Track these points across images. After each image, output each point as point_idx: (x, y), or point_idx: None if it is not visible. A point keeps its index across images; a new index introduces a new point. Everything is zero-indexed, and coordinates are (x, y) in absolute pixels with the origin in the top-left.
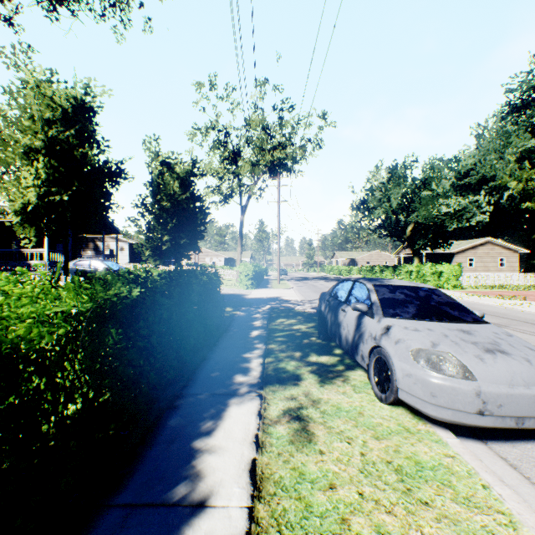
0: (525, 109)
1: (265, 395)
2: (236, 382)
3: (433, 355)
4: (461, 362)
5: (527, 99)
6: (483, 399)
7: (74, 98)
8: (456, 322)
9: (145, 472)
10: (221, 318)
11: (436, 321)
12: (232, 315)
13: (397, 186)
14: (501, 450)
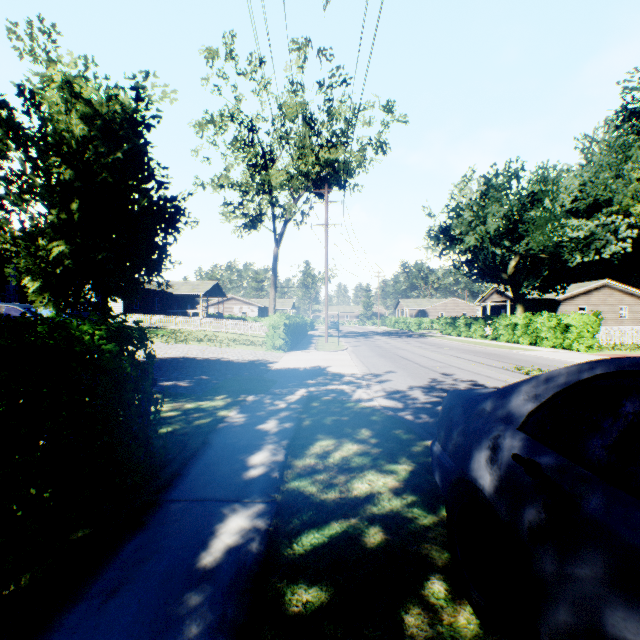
0: None
1: None
2: None
3: None
4: None
5: None
6: None
7: None
8: None
9: None
10: (142, 464)
11: None
12: (213, 424)
13: (496, 203)
14: None
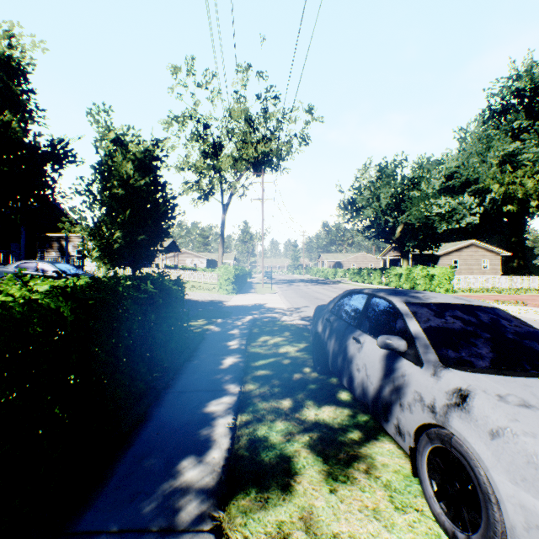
0: (505, 114)
1: (227, 531)
2: (180, 485)
3: None
4: None
5: (507, 103)
6: None
7: None
8: None
9: None
10: (185, 340)
11: (537, 374)
12: (204, 331)
13: (387, 185)
14: None
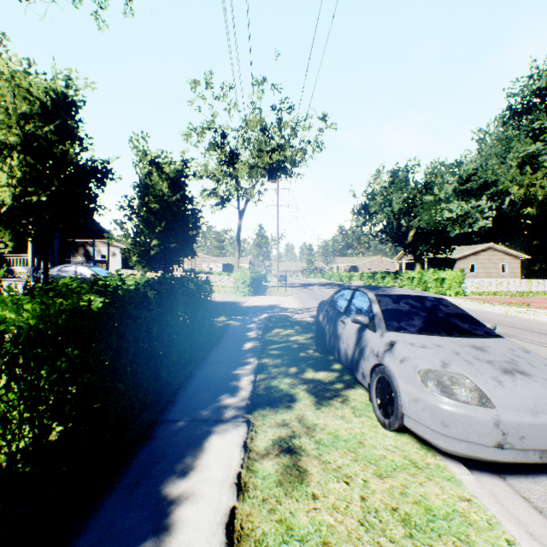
0: (526, 113)
1: (253, 421)
2: (222, 404)
3: (444, 377)
4: (477, 385)
5: (528, 103)
6: (503, 430)
7: (54, 91)
8: (466, 336)
9: (96, 530)
10: (213, 329)
11: (445, 335)
12: (226, 325)
13: (399, 191)
14: (523, 488)
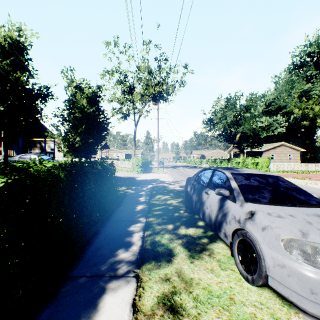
0: (302, 67)
1: (141, 276)
2: (118, 259)
3: (306, 246)
4: None
5: (303, 61)
6: None
7: (10, 37)
8: (306, 206)
9: None
10: (115, 196)
11: (290, 205)
12: (125, 193)
13: (231, 110)
14: None
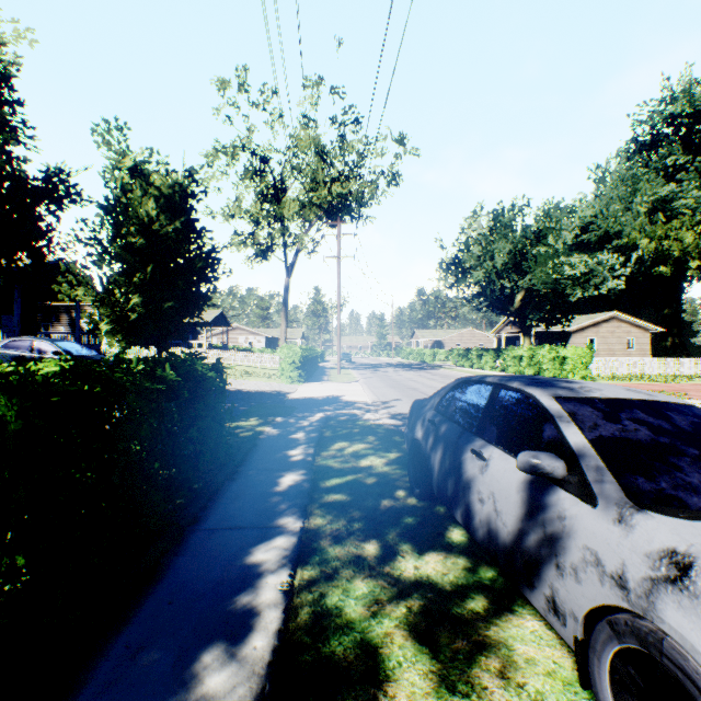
0: (656, 147)
1: None
2: None
3: None
4: None
5: (659, 134)
6: None
7: None
8: None
9: None
10: (226, 449)
11: None
12: (256, 435)
13: (503, 239)
14: None
